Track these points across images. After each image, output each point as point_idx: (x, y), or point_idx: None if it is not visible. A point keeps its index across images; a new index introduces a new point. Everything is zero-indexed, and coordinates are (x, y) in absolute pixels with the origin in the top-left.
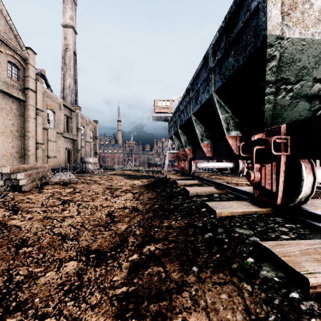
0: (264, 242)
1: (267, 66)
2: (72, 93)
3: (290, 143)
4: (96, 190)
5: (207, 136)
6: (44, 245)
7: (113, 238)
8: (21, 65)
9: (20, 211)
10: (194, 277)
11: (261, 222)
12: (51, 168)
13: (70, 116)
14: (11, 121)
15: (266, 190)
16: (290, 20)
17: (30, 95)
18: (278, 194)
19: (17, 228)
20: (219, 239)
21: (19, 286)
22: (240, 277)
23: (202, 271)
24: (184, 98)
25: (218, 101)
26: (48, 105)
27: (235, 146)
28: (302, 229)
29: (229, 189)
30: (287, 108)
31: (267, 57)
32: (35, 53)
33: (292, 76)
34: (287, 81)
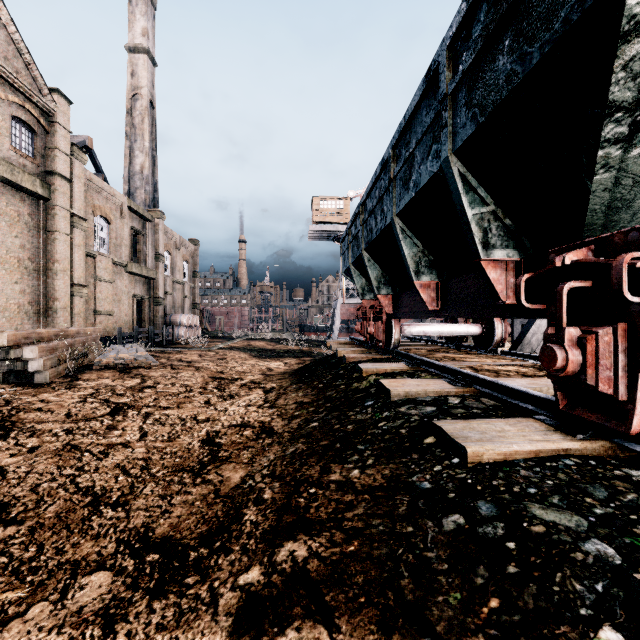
0: None
1: (617, 56)
2: (148, 185)
3: None
4: (188, 383)
5: (429, 264)
6: (46, 520)
7: (208, 506)
8: (41, 125)
9: (15, 430)
10: None
11: (597, 487)
12: (103, 336)
13: (142, 230)
14: (19, 240)
15: (594, 394)
16: None
17: (58, 186)
18: (635, 408)
19: None
20: (488, 540)
21: None
22: None
23: None
24: (376, 182)
25: (462, 175)
26: (96, 208)
27: (503, 285)
28: None
29: (484, 387)
30: None
31: (623, 26)
32: (70, 101)
33: None
34: None
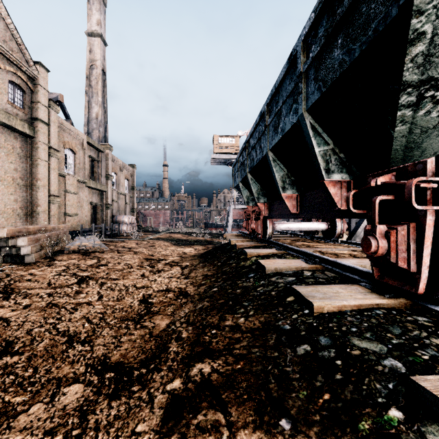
0: (420, 376)
1: (407, 53)
2: (101, 127)
3: None
4: (129, 262)
5: (291, 182)
6: (38, 352)
7: (145, 342)
8: (28, 86)
9: (14, 294)
10: None
11: (395, 327)
12: (71, 230)
13: (97, 158)
14: (13, 165)
15: (396, 268)
16: None
17: (40, 128)
18: (421, 277)
19: (4, 322)
20: (324, 359)
21: None
22: None
23: (300, 432)
24: (256, 127)
25: (312, 125)
26: (66, 143)
27: (339, 197)
28: None
29: (328, 264)
30: (431, 133)
31: (410, 35)
32: (48, 70)
33: None
34: (437, 82)
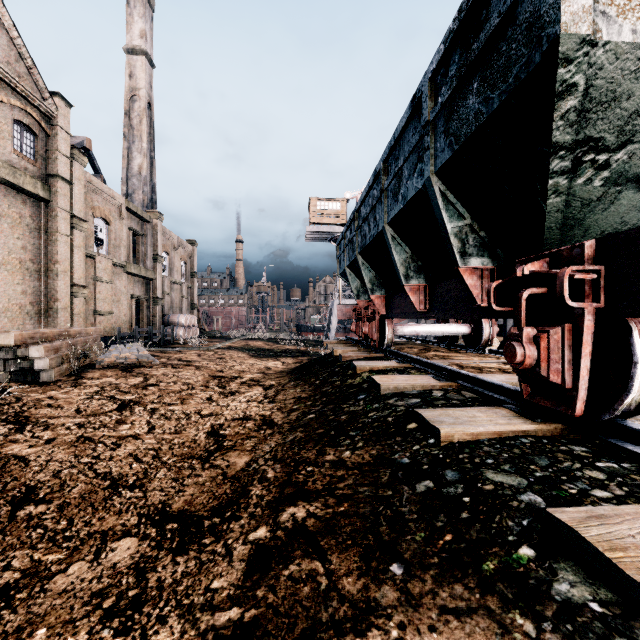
0: (558, 508)
1: (555, 109)
2: (146, 185)
3: (606, 282)
4: (189, 381)
5: (418, 269)
6: (72, 500)
7: (218, 486)
8: (42, 128)
9: (30, 425)
10: (395, 591)
11: (542, 458)
12: (103, 336)
13: (140, 230)
14: (20, 241)
15: (548, 384)
16: (612, 3)
17: (59, 188)
18: (578, 395)
19: (21, 462)
20: (449, 496)
21: (8, 595)
22: (505, 596)
23: (414, 577)
24: (369, 191)
25: (443, 192)
26: (96, 209)
27: (479, 290)
28: (637, 474)
29: (466, 381)
30: (596, 206)
31: (558, 88)
32: (70, 104)
33: (611, 134)
34: (598, 143)
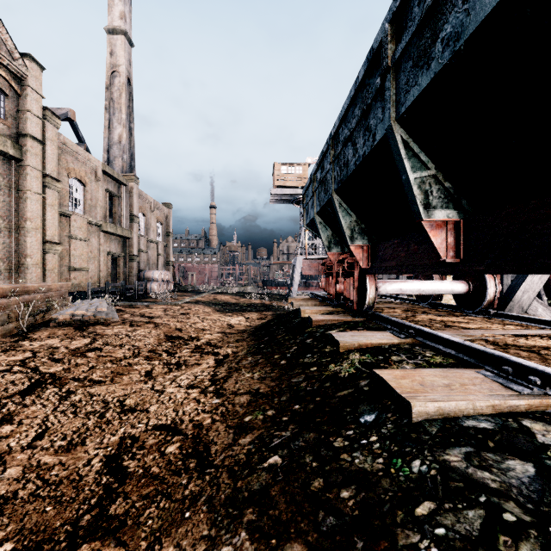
0: None
1: None
2: (125, 153)
3: None
4: (138, 344)
5: (444, 194)
6: None
7: None
8: (12, 88)
9: None
10: None
11: None
12: (78, 291)
13: (117, 193)
14: None
15: None
16: None
17: (30, 147)
18: None
19: None
20: None
21: None
22: None
23: None
24: (355, 96)
25: None
26: (71, 170)
27: None
28: None
29: None
30: None
31: None
32: (42, 67)
33: None
34: None
